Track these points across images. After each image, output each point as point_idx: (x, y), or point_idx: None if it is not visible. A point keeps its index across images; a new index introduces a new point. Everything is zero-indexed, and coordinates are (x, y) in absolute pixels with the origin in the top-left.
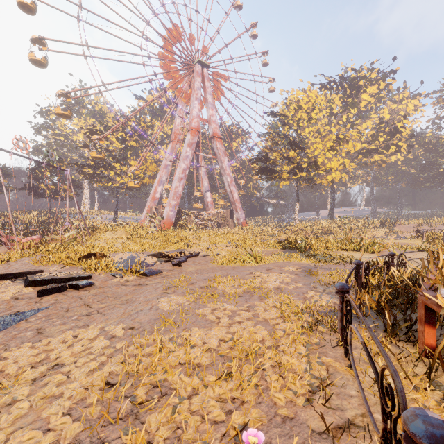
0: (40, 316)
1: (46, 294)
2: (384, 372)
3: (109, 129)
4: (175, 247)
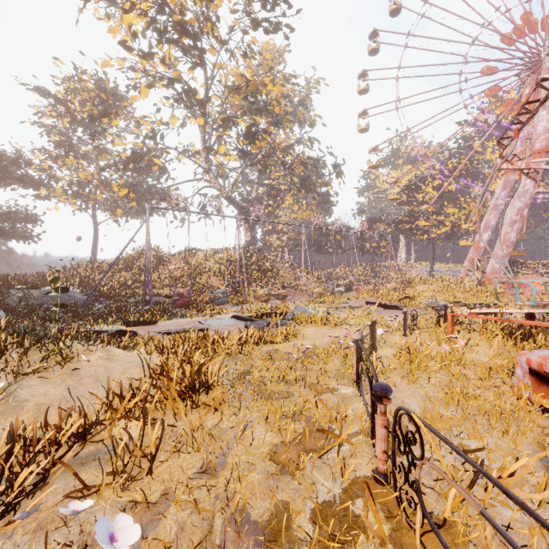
0: (387, 313)
1: (387, 309)
2: (486, 323)
3: (425, 180)
4: (481, 300)
